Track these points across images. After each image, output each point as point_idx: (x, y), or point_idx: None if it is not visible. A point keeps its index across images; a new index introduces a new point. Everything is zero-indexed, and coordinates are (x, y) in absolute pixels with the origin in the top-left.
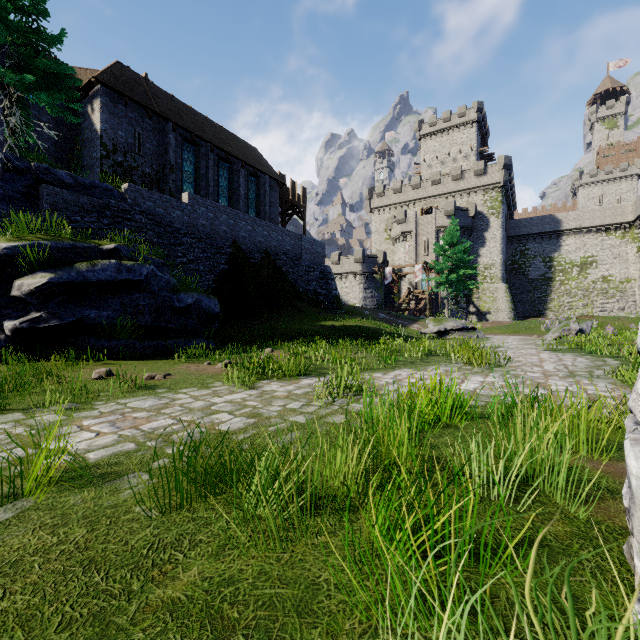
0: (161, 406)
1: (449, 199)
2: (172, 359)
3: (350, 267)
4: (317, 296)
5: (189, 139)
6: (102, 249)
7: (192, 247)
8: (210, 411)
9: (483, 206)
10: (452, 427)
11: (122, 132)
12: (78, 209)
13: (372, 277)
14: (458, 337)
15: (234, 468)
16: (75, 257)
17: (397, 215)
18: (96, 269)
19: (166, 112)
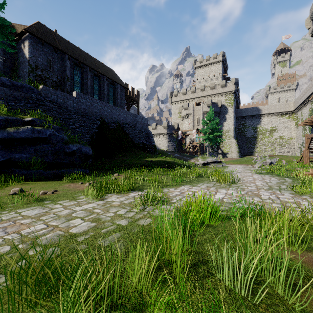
0: (42, 214)
1: (209, 98)
2: (62, 180)
3: (161, 131)
4: (144, 145)
5: (77, 64)
6: (24, 120)
7: (78, 120)
8: (70, 217)
9: (225, 102)
10: (210, 226)
11: (40, 59)
12: (13, 98)
13: (172, 136)
14: (213, 166)
15: (69, 267)
16: (7, 124)
17: (184, 105)
18: (19, 131)
19: (65, 49)
